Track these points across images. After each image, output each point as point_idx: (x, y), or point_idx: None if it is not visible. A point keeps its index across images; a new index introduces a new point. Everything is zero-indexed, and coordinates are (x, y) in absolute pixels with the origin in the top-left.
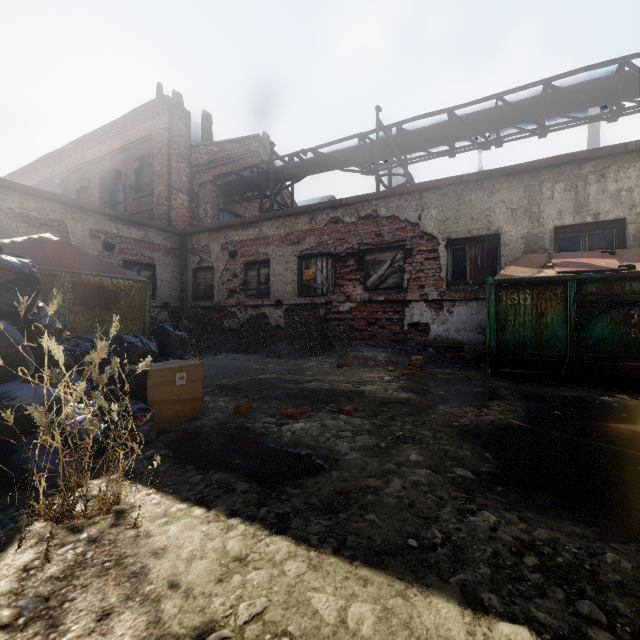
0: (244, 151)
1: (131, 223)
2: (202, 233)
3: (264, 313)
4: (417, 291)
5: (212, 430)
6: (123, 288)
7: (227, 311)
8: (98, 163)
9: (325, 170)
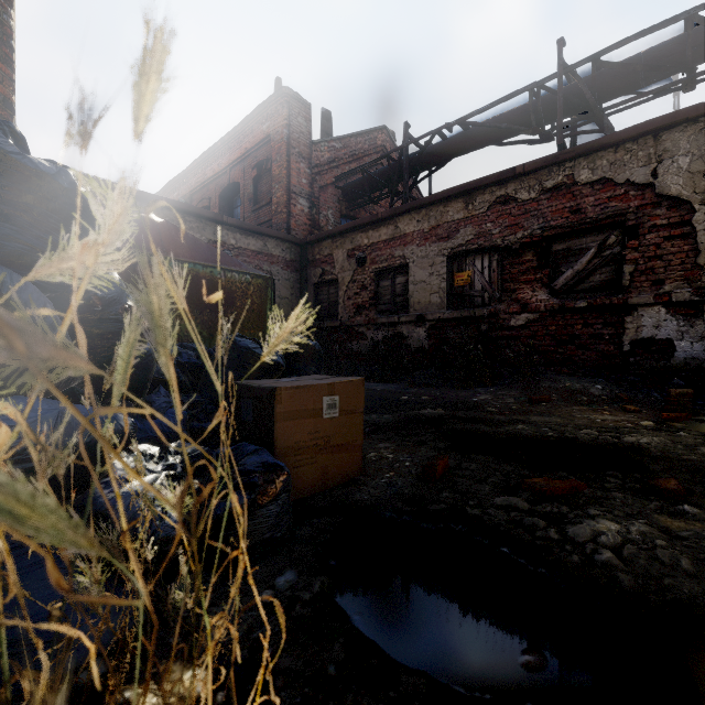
0: (369, 146)
1: (249, 232)
2: (324, 240)
3: (401, 332)
4: (648, 290)
5: (399, 516)
6: (238, 285)
7: (354, 332)
8: (218, 179)
9: (476, 147)
